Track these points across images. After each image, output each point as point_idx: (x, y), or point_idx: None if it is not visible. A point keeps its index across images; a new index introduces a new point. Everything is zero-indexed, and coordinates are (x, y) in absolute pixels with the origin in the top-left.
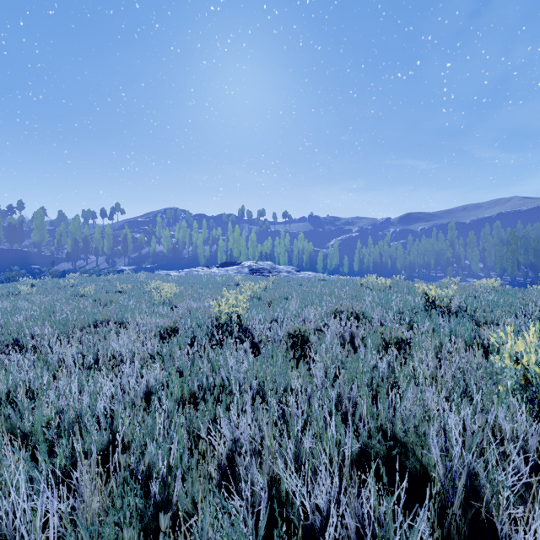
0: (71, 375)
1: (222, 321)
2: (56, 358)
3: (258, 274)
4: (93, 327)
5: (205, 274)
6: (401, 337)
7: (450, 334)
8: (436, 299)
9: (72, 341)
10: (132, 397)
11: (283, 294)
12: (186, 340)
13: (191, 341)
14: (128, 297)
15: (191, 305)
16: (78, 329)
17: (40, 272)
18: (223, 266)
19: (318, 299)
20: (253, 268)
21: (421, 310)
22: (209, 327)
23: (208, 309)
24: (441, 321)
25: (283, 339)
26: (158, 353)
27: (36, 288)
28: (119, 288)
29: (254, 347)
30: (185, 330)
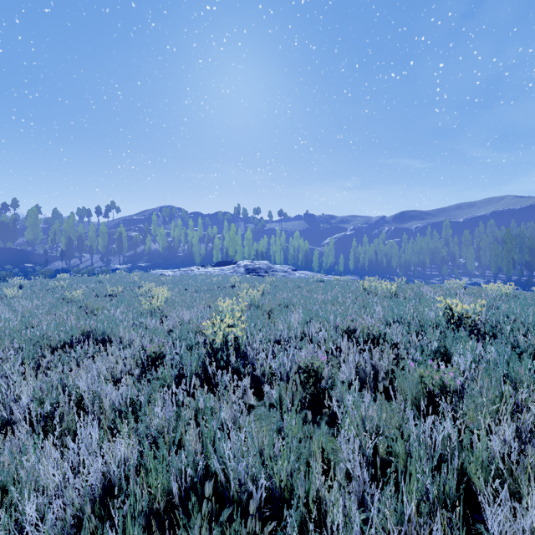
0: (14, 438)
1: (216, 345)
2: (11, 397)
3: (254, 274)
4: (69, 346)
5: (200, 274)
6: (449, 385)
7: (504, 374)
8: (463, 316)
9: (29, 379)
10: (77, 506)
11: (283, 301)
12: (173, 372)
13: (178, 372)
14: (117, 302)
15: (183, 315)
16: (49, 352)
17: (34, 270)
18: (218, 265)
19: (322, 308)
20: (249, 268)
21: (445, 329)
22: (201, 356)
23: (202, 320)
24: (481, 350)
25: (293, 378)
26: (134, 399)
27: (24, 289)
28: (109, 291)
29: (255, 381)
30: (172, 356)
